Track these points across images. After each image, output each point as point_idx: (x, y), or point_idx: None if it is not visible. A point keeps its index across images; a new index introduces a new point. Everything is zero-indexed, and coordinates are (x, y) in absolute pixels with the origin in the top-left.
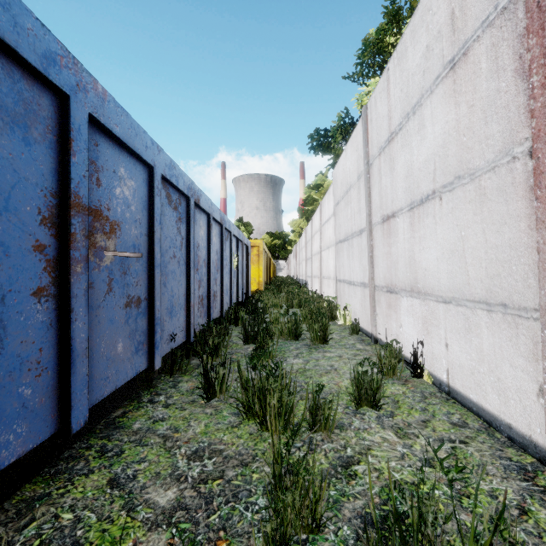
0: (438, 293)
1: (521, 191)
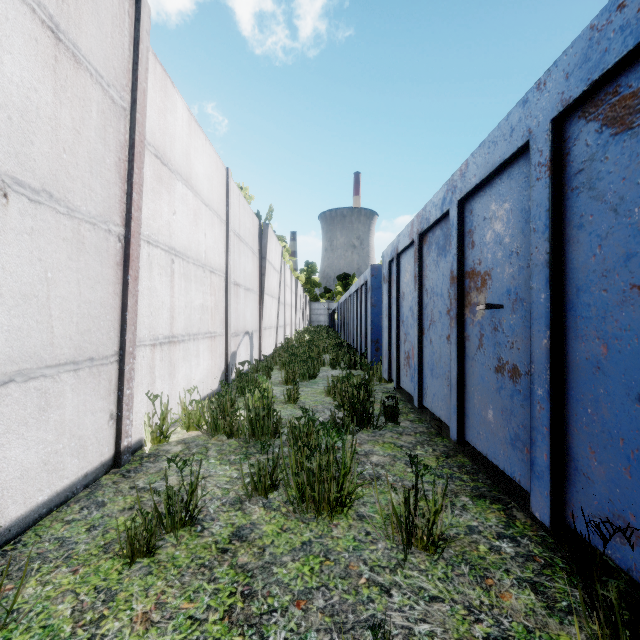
0: None
1: (112, 261)
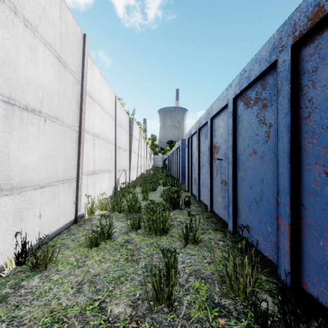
0: (37, 182)
1: (75, 141)
